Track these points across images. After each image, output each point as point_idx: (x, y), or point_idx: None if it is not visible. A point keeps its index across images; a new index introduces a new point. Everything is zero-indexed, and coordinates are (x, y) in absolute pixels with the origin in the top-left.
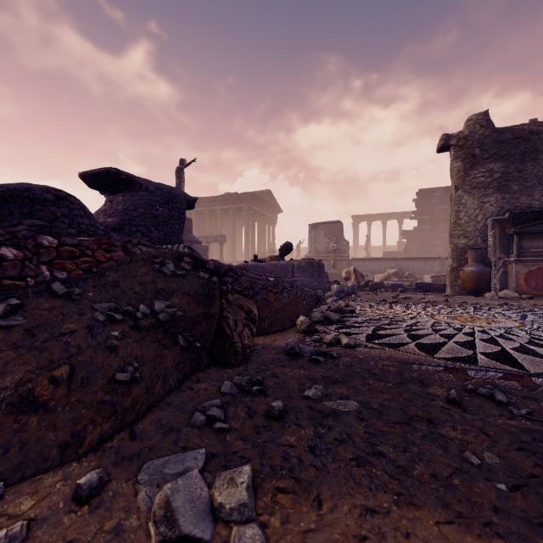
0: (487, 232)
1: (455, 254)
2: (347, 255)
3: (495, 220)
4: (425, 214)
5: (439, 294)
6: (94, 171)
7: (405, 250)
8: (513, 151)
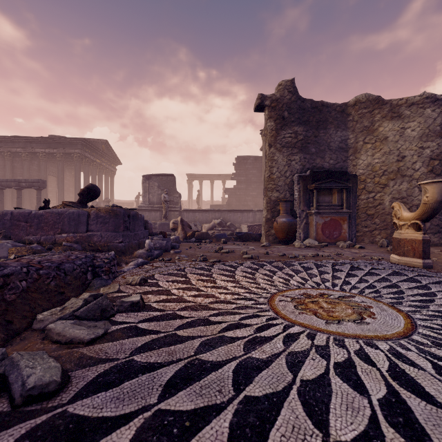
0: (293, 186)
1: (269, 206)
2: (179, 206)
3: (300, 176)
4: (242, 176)
5: (256, 244)
6: None
7: (228, 204)
8: (311, 118)
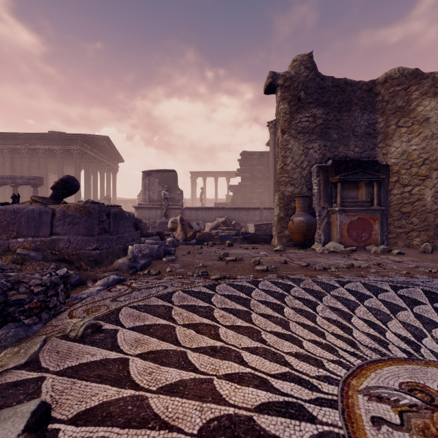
0: (312, 179)
1: (282, 202)
2: (181, 204)
3: (320, 166)
4: (247, 172)
5: (268, 247)
6: None
7: (232, 202)
8: (332, 99)
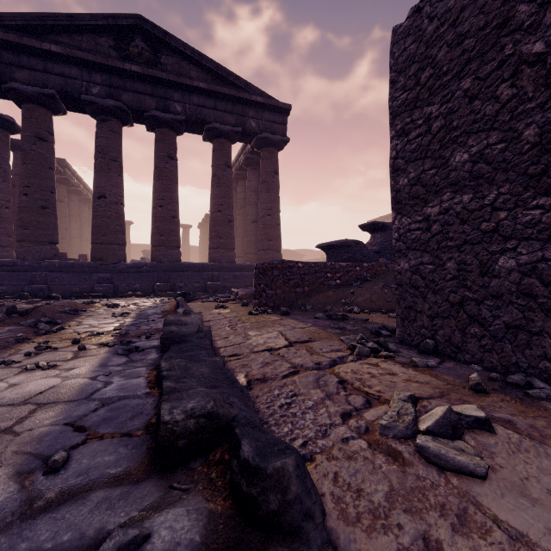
0: None
1: None
2: None
3: None
4: None
5: None
6: (366, 224)
7: None
8: None
